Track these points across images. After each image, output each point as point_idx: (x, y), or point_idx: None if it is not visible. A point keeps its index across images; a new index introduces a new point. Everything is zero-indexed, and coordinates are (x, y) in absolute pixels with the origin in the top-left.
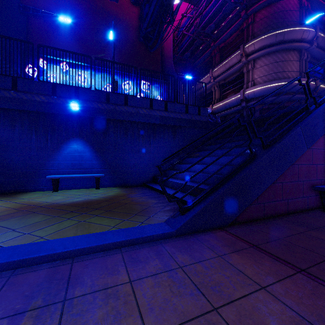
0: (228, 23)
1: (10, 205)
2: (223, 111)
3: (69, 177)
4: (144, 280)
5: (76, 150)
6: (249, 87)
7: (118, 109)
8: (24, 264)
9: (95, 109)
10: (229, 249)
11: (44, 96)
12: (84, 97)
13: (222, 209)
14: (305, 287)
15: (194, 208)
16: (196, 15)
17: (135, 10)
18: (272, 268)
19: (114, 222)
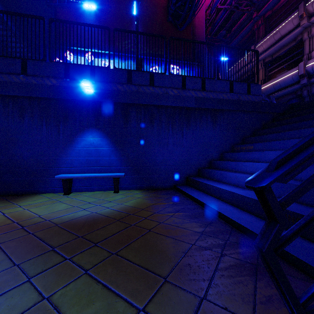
0: None
1: None
2: (271, 94)
3: (81, 177)
4: None
5: (92, 143)
6: (312, 57)
7: (142, 91)
8: None
9: (114, 92)
10: None
11: (55, 79)
12: (101, 78)
13: None
14: None
15: None
16: None
17: None
18: None
19: None
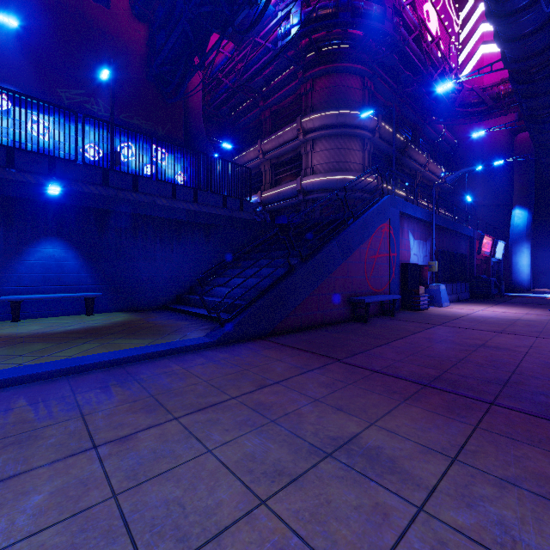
0: (283, 81)
1: None
2: (276, 203)
3: (42, 298)
4: (195, 367)
5: (52, 256)
6: (307, 174)
7: (123, 196)
8: (74, 372)
9: (85, 195)
10: (263, 348)
11: None
12: (65, 174)
13: (261, 320)
14: (306, 357)
15: (234, 320)
16: (238, 58)
17: (141, 28)
18: (290, 353)
19: (146, 341)
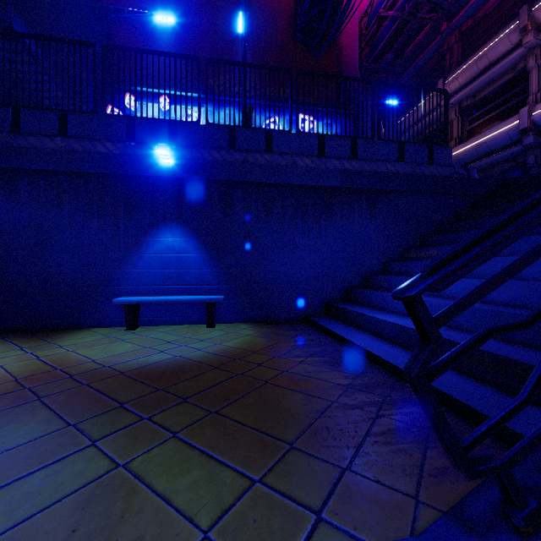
0: None
1: (21, 365)
2: (472, 163)
3: (155, 302)
4: None
5: (172, 247)
6: None
7: (252, 160)
8: None
9: (207, 164)
10: None
11: (113, 144)
12: (186, 140)
13: None
14: None
15: None
16: None
17: None
18: None
19: (216, 489)
